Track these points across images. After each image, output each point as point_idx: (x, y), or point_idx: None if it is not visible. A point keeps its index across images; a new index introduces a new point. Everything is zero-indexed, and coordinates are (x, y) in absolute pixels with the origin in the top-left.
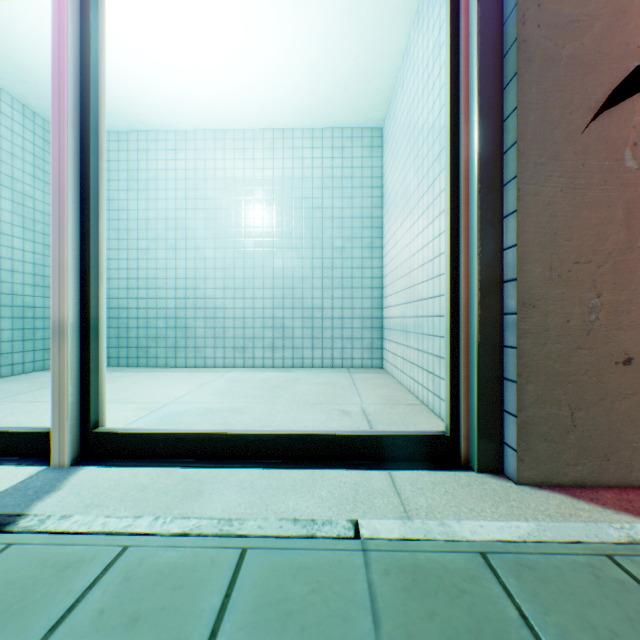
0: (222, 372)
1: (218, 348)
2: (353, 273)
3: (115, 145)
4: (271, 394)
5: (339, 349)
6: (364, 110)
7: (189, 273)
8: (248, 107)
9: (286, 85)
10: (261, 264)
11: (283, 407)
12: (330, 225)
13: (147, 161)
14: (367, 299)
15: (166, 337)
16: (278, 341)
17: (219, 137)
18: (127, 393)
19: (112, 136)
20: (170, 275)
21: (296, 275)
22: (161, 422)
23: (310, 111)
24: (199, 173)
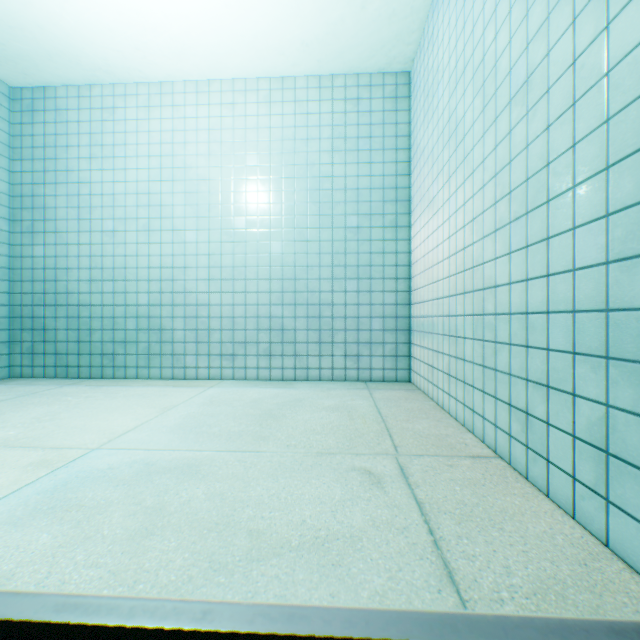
0: (202, 387)
1: (201, 355)
2: (372, 260)
3: (75, 102)
4: (256, 430)
5: (354, 357)
6: (387, 43)
7: (165, 261)
8: (235, 42)
9: (283, 1)
10: (255, 249)
11: (269, 462)
12: (342, 198)
13: (113, 121)
14: (390, 293)
15: (137, 341)
16: (276, 346)
17: (202, 89)
18: (48, 426)
19: (71, 91)
20: (142, 263)
21: (299, 263)
22: (42, 504)
23: (316, 47)
24: (177, 135)
